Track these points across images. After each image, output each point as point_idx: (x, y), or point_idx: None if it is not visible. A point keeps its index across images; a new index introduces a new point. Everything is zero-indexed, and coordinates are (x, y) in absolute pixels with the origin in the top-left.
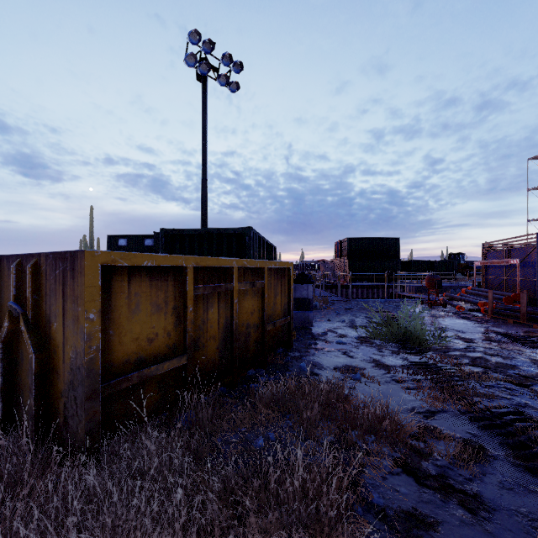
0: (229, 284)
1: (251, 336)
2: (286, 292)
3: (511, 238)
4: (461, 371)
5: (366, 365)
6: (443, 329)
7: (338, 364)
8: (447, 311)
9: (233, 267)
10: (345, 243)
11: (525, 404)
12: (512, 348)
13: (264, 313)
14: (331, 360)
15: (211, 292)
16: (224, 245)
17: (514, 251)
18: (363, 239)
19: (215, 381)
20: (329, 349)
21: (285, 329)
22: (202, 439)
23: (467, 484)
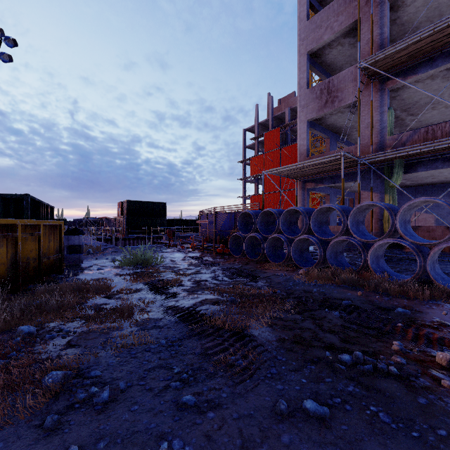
0: (15, 234)
1: (31, 265)
2: (58, 240)
3: (207, 209)
4: (155, 271)
5: (110, 276)
6: (166, 257)
7: (94, 278)
8: (176, 249)
9: (17, 224)
10: (125, 204)
11: (169, 277)
12: (189, 262)
13: (40, 251)
14: (90, 276)
15: (2, 238)
16: (0, 206)
17: (209, 216)
18: (140, 202)
19: (5, 288)
20: (91, 273)
21: (57, 262)
22: (4, 302)
23: (127, 297)
